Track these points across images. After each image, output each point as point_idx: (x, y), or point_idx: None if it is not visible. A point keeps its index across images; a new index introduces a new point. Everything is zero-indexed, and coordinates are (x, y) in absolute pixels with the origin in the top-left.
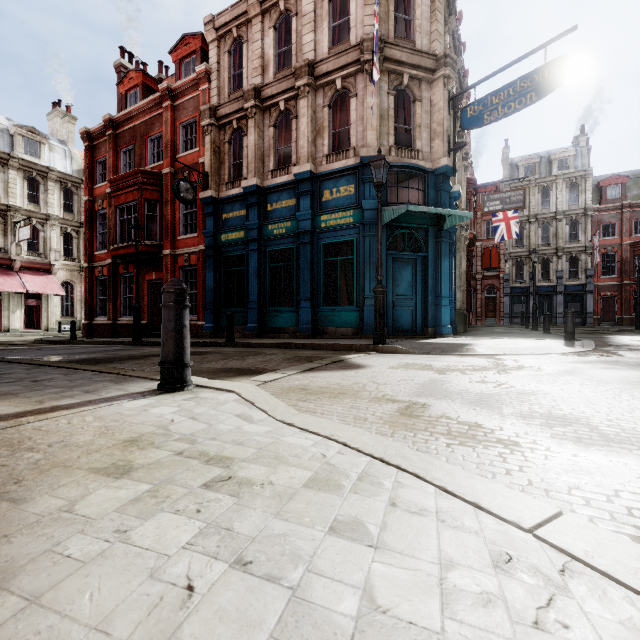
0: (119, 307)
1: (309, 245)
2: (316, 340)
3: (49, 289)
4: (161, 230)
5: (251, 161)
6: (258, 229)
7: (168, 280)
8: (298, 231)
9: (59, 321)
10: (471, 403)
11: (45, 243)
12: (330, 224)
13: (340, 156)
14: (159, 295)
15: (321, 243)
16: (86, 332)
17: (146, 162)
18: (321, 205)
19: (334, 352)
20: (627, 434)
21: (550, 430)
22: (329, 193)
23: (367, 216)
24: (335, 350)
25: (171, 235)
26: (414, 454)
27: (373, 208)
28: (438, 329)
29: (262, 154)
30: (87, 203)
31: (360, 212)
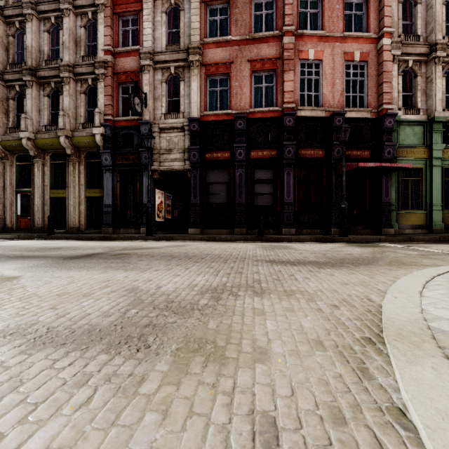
0: None
1: None
2: None
3: None
4: None
5: None
6: None
7: None
8: None
9: None
10: (181, 313)
11: None
12: None
13: None
14: None
15: None
16: None
17: None
18: None
19: None
20: (236, 283)
21: (247, 296)
22: None
23: None
24: None
25: None
26: (398, 341)
27: None
28: None
29: None
30: None
31: None
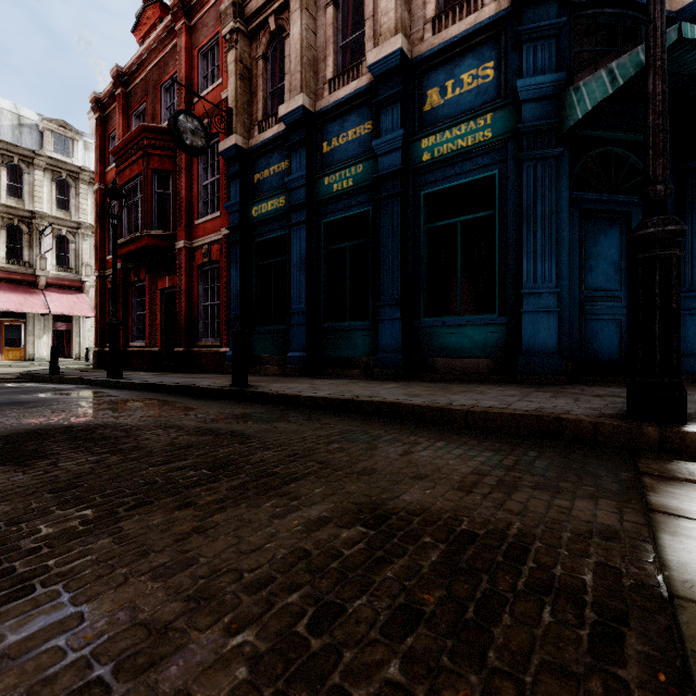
0: (130, 328)
1: (398, 199)
2: (418, 387)
3: (77, 310)
4: (175, 214)
5: (295, 69)
6: (307, 187)
7: (182, 286)
8: (376, 175)
9: (86, 348)
10: None
11: (77, 256)
12: (440, 152)
13: (461, 13)
14: (174, 310)
15: (421, 193)
16: (96, 362)
17: (159, 121)
18: (421, 120)
19: (519, 456)
20: None
21: None
22: (438, 93)
23: (528, 115)
24: (496, 431)
25: (186, 219)
26: None
27: (543, 95)
28: (687, 363)
29: (314, 58)
30: (98, 193)
31: (509, 113)
